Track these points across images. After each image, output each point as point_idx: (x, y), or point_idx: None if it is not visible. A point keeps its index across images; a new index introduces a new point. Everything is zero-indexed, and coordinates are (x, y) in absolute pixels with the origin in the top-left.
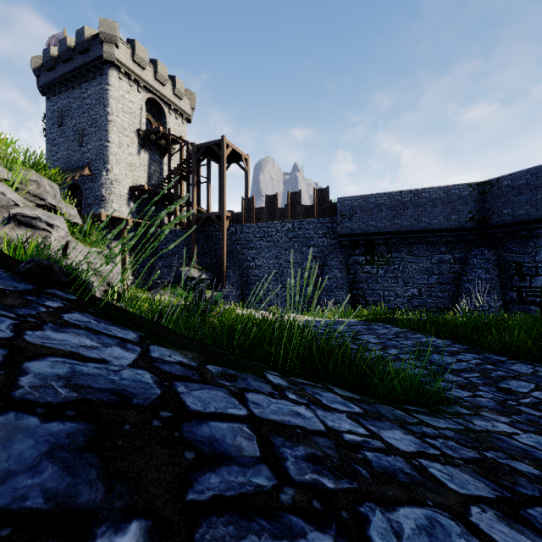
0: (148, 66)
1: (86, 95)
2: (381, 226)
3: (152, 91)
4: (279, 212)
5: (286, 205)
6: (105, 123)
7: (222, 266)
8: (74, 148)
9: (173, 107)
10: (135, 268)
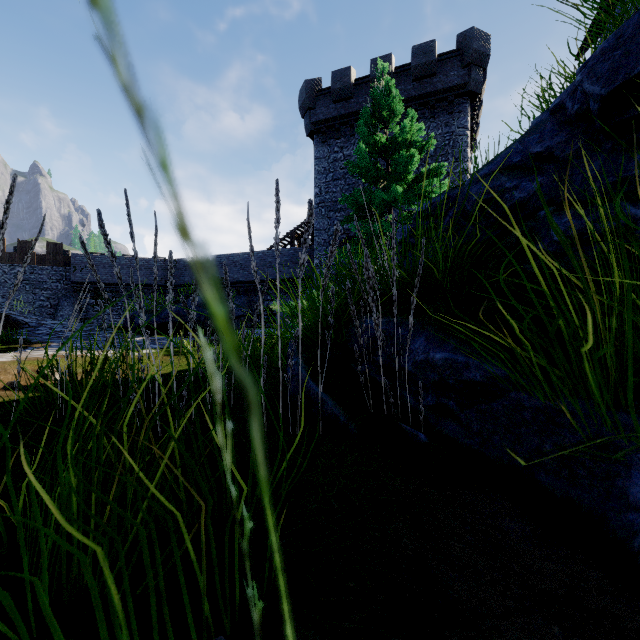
0: None
1: None
2: (107, 279)
3: None
4: (8, 256)
5: (16, 247)
6: None
7: None
8: None
9: None
10: None
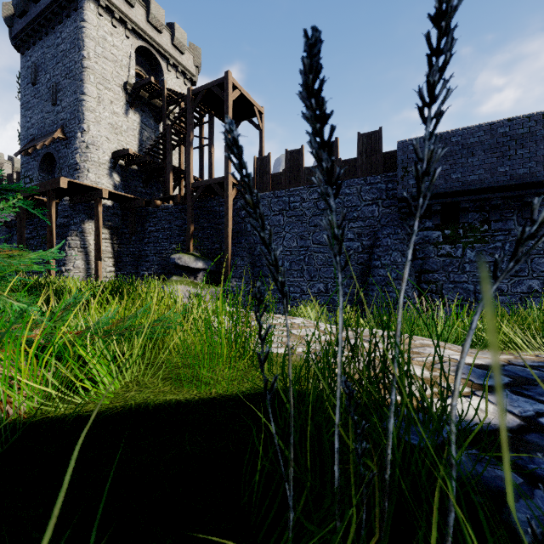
0: (138, 4)
1: (60, 39)
2: (473, 179)
3: (144, 38)
4: (306, 174)
5: None
6: (80, 70)
7: (226, 251)
8: (47, 109)
9: (172, 61)
10: (118, 257)
